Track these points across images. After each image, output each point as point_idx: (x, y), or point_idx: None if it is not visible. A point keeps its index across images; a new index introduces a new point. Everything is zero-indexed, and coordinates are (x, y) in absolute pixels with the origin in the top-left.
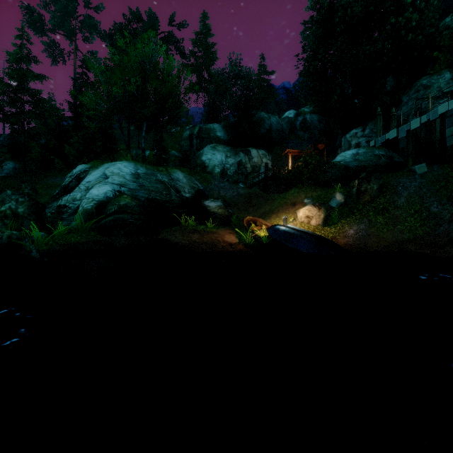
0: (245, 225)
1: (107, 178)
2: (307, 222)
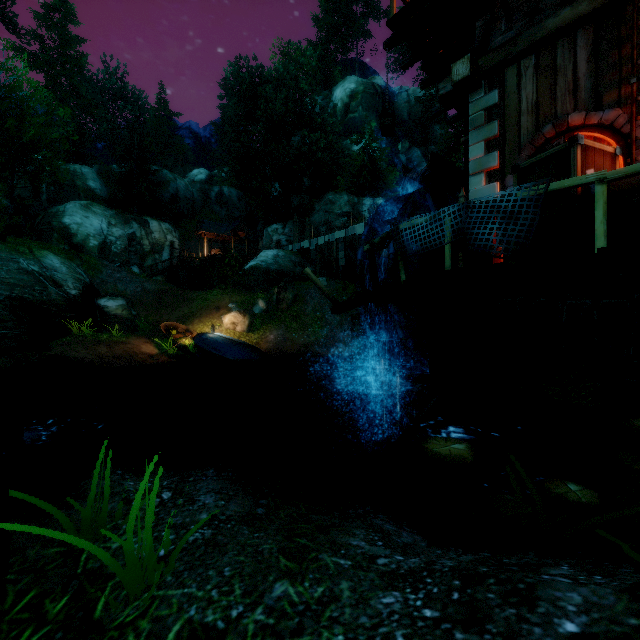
0: (164, 332)
1: None
2: (233, 328)
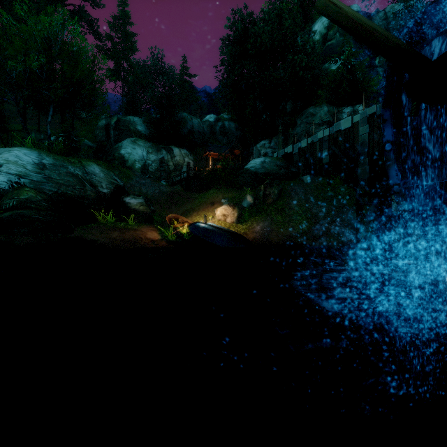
0: (167, 222)
1: (0, 167)
2: (224, 220)
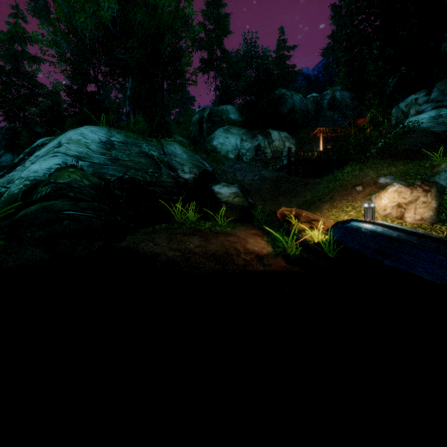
0: (281, 221)
1: (59, 147)
2: (397, 216)
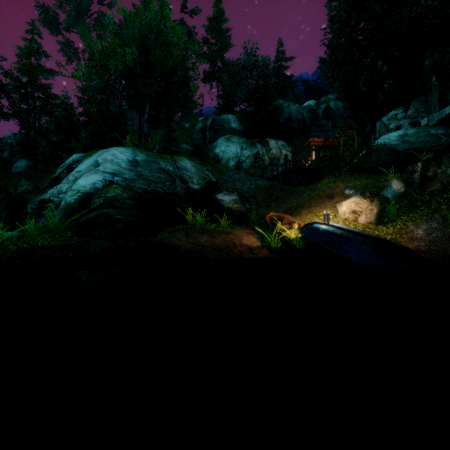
0: (268, 223)
1: (98, 166)
2: (353, 219)
